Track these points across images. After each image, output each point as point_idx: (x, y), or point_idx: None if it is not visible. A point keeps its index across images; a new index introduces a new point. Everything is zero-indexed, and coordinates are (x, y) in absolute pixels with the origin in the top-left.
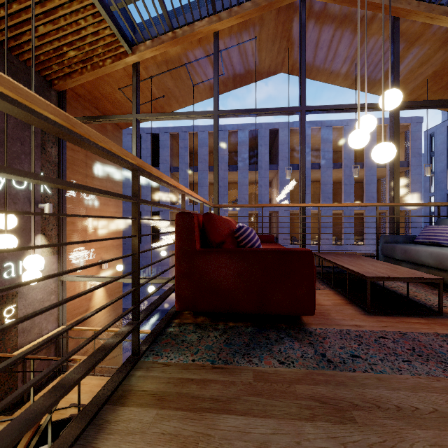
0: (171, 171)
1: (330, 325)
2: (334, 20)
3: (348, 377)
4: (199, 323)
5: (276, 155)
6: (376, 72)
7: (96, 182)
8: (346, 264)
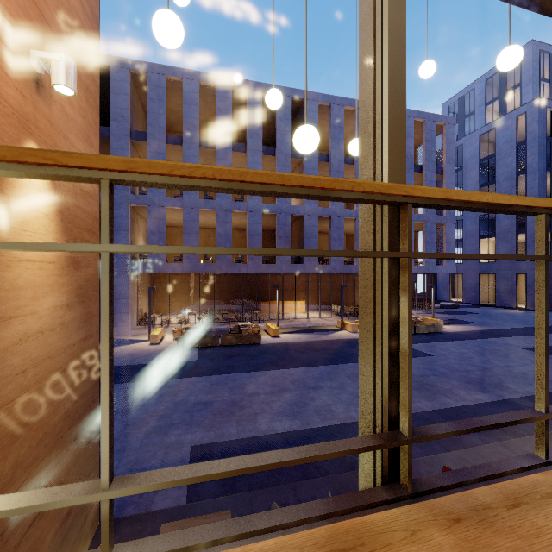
0: (131, 137)
1: None
2: None
3: None
4: None
5: None
6: None
7: None
8: None
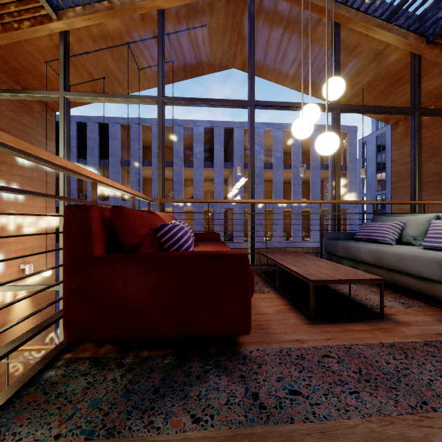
0: (122, 164)
1: (270, 342)
2: (283, 19)
3: (283, 436)
4: (101, 356)
5: (232, 153)
6: (320, 77)
7: (17, 171)
8: (290, 264)
